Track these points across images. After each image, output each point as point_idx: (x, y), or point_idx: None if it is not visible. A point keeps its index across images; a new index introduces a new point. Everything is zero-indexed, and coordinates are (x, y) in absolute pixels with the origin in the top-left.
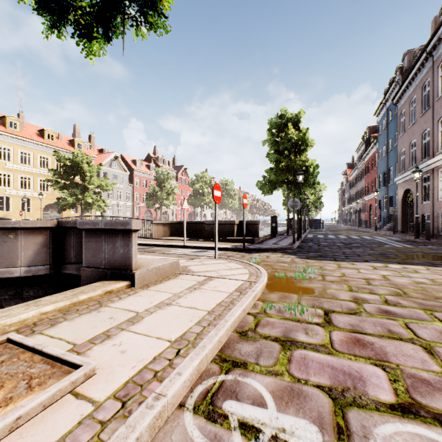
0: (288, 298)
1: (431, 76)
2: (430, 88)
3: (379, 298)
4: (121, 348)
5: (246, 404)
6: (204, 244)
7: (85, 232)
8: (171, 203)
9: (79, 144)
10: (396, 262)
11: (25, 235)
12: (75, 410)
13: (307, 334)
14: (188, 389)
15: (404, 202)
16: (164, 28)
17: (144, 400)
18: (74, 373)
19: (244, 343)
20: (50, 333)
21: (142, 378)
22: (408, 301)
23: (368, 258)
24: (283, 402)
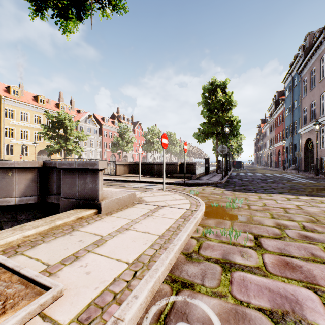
0: (223, 224)
1: None
2: None
3: (297, 225)
4: (86, 269)
5: None
6: (154, 179)
7: (63, 170)
8: (130, 149)
9: (63, 106)
10: (305, 194)
11: (18, 173)
12: None
13: (243, 257)
14: (143, 310)
15: (306, 147)
16: (123, 9)
17: None
18: (43, 296)
19: (190, 264)
20: (30, 254)
21: (103, 300)
22: (322, 227)
23: (282, 191)
24: None
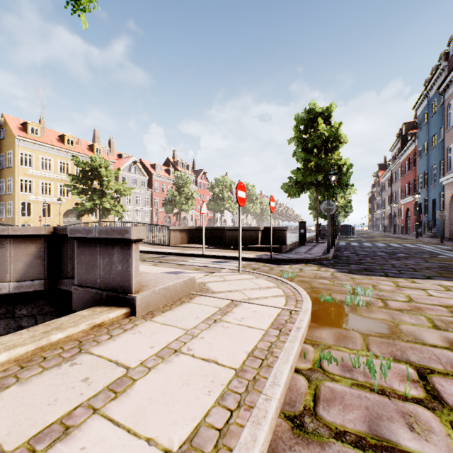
0: (349, 340)
1: None
2: None
3: None
4: None
5: None
6: (225, 252)
7: (77, 242)
8: (190, 208)
9: (98, 149)
10: None
11: (15, 245)
12: None
13: (413, 430)
14: None
15: (452, 204)
16: None
17: None
18: None
19: (304, 451)
20: None
21: None
22: None
23: (429, 273)
24: None
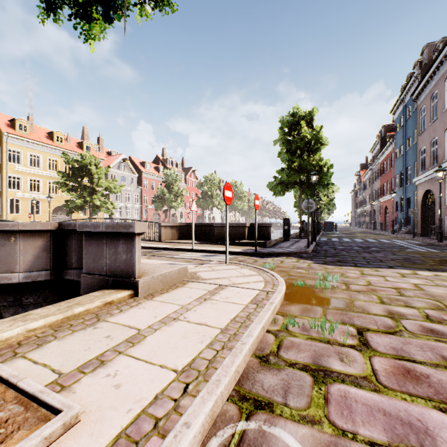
0: (311, 312)
1: None
2: None
3: (418, 313)
4: (115, 380)
5: None
6: (214, 247)
7: (85, 235)
8: (179, 205)
9: (88, 146)
10: (425, 269)
11: (24, 239)
12: None
13: (342, 361)
14: (198, 445)
15: (424, 203)
16: (170, 7)
17: None
18: (49, 424)
19: (267, 373)
20: (34, 356)
21: (139, 429)
22: None
23: (392, 264)
24: None
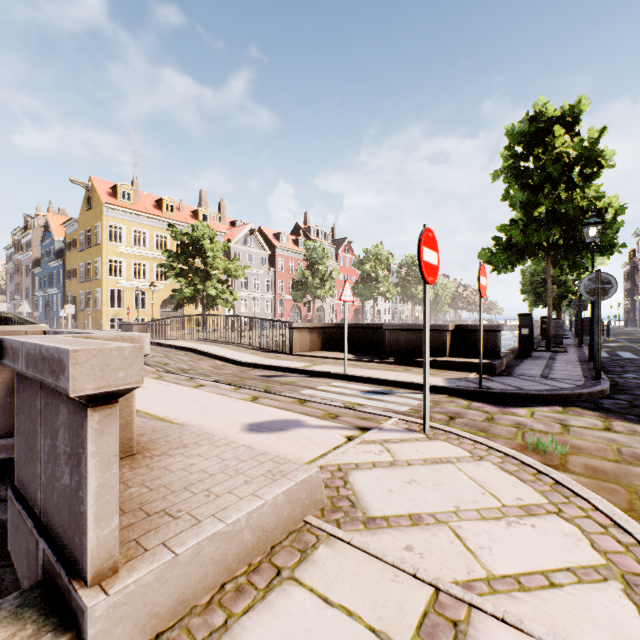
0: None
1: None
2: None
3: None
4: None
5: None
6: (385, 371)
7: (17, 376)
8: (328, 294)
9: (205, 216)
10: None
11: None
12: None
13: None
14: None
15: None
16: None
17: None
18: None
19: None
20: None
21: None
22: None
23: None
24: None
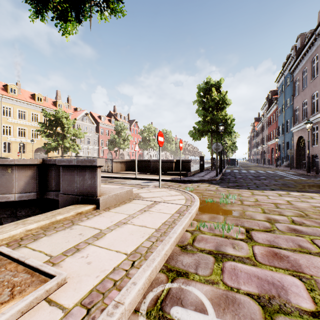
0: (216, 218)
1: (319, 52)
2: (318, 61)
3: (287, 219)
4: (87, 260)
5: (190, 310)
6: (151, 176)
7: (62, 167)
8: (126, 147)
9: (60, 104)
10: (296, 191)
11: (18, 170)
12: (48, 316)
13: (234, 248)
14: (141, 296)
15: (298, 145)
16: (121, 12)
17: (105, 308)
18: (49, 283)
19: (185, 255)
20: (33, 246)
21: (104, 286)
22: (310, 221)
23: (274, 187)
24: (221, 309)
